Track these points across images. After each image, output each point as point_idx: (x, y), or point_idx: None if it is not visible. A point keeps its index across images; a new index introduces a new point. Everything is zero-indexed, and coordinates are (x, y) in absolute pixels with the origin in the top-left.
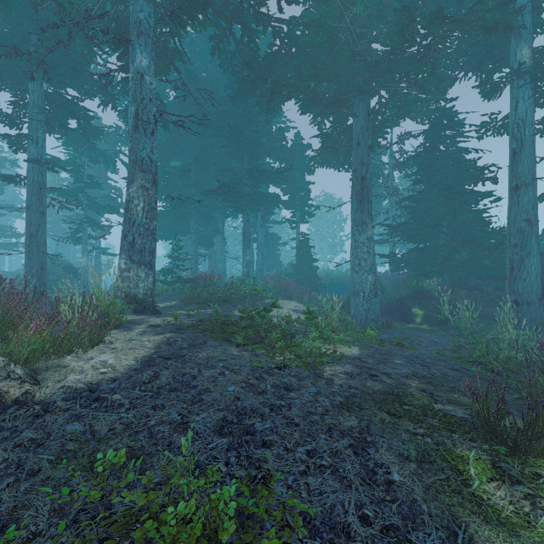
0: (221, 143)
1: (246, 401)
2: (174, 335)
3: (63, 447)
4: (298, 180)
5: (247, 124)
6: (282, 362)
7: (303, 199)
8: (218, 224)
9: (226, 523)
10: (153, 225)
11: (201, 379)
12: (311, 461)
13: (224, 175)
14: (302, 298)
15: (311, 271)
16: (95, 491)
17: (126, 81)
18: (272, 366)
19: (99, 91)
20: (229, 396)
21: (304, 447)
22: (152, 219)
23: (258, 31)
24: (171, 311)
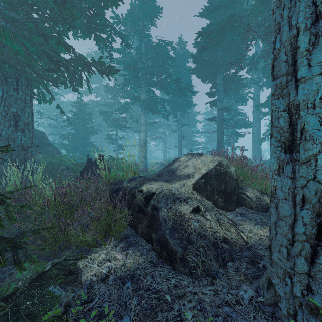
0: None
1: None
2: None
3: None
4: None
5: None
6: None
7: None
8: None
9: None
10: None
11: None
12: None
13: None
14: None
15: None
16: None
17: (268, 51)
18: None
19: (249, 64)
20: None
21: None
22: None
23: None
24: None
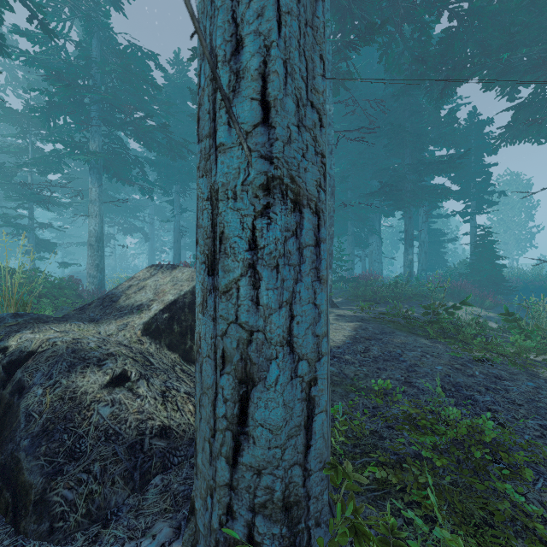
0: (378, 142)
1: (458, 378)
2: (362, 323)
3: (331, 378)
4: (473, 164)
5: (409, 117)
6: (483, 356)
7: (481, 185)
8: (374, 224)
9: (487, 431)
10: (331, 231)
11: (407, 356)
12: (545, 431)
13: (382, 174)
14: (482, 302)
15: (495, 271)
16: (377, 398)
17: None
18: (472, 358)
19: None
20: (439, 372)
21: (535, 420)
22: (331, 226)
23: (432, 22)
24: (342, 306)
